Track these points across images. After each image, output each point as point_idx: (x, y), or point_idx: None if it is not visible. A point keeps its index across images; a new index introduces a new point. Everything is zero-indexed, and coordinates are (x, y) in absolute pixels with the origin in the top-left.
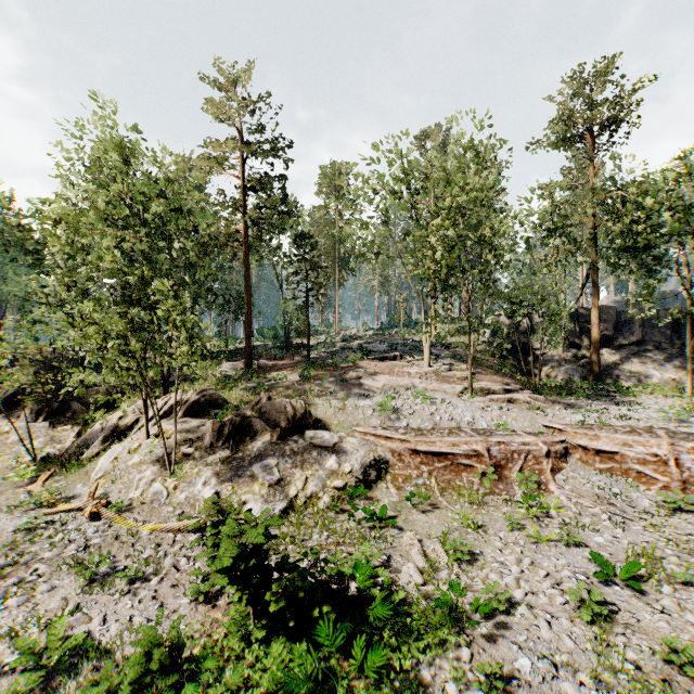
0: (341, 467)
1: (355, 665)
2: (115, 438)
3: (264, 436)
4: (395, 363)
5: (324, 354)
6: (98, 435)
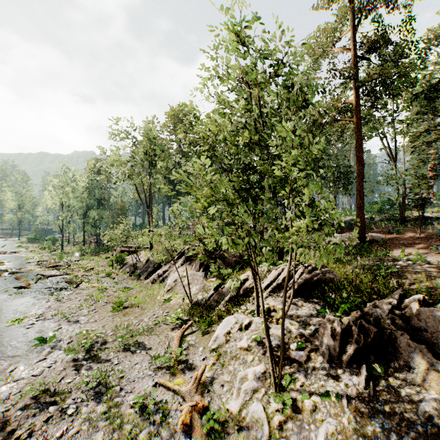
0: None
1: None
2: (236, 301)
3: (431, 382)
4: None
5: None
6: (227, 293)
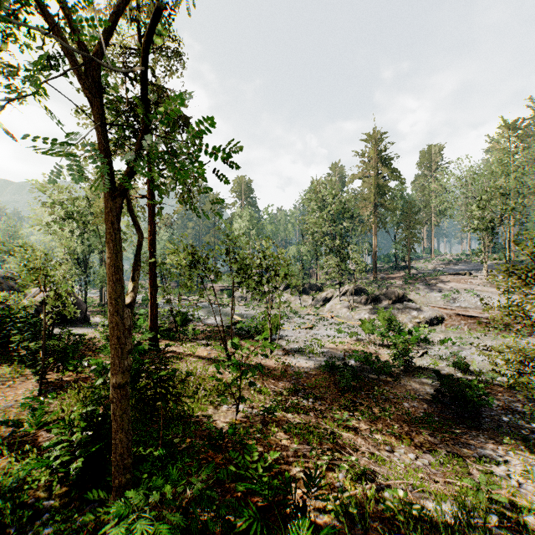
0: (418, 316)
1: (411, 340)
2: (326, 301)
3: (385, 302)
4: (464, 277)
5: (419, 271)
6: (319, 300)
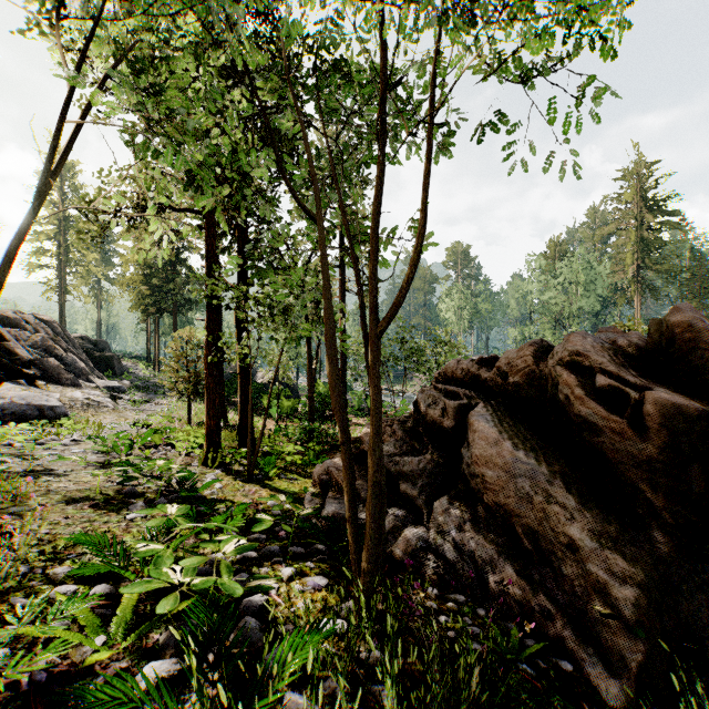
0: None
1: None
2: None
3: None
4: None
5: None
6: None
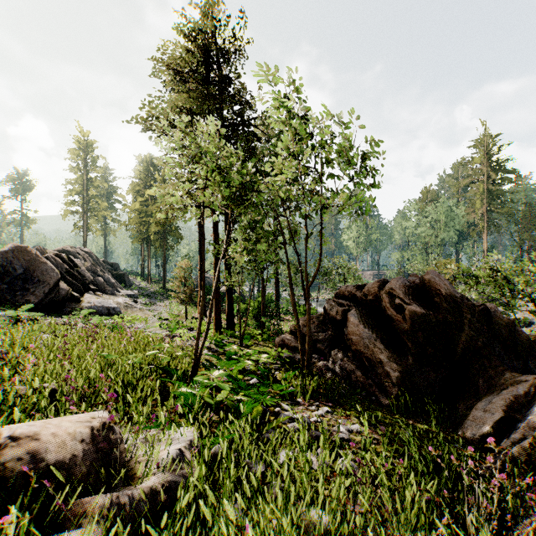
0: None
1: None
2: None
3: None
4: None
5: None
6: None
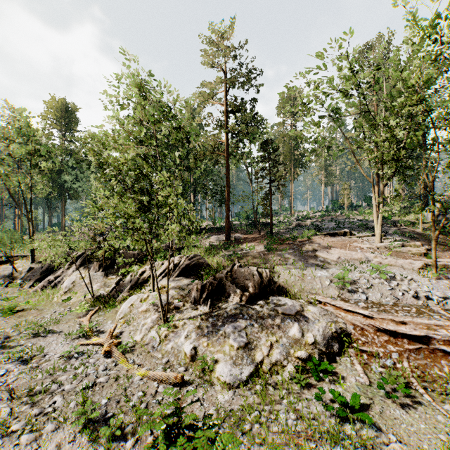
0: (303, 337)
1: None
2: (137, 287)
3: (234, 298)
4: (345, 239)
5: (283, 230)
6: (128, 284)
